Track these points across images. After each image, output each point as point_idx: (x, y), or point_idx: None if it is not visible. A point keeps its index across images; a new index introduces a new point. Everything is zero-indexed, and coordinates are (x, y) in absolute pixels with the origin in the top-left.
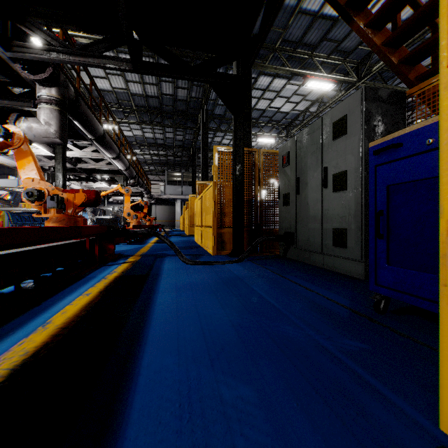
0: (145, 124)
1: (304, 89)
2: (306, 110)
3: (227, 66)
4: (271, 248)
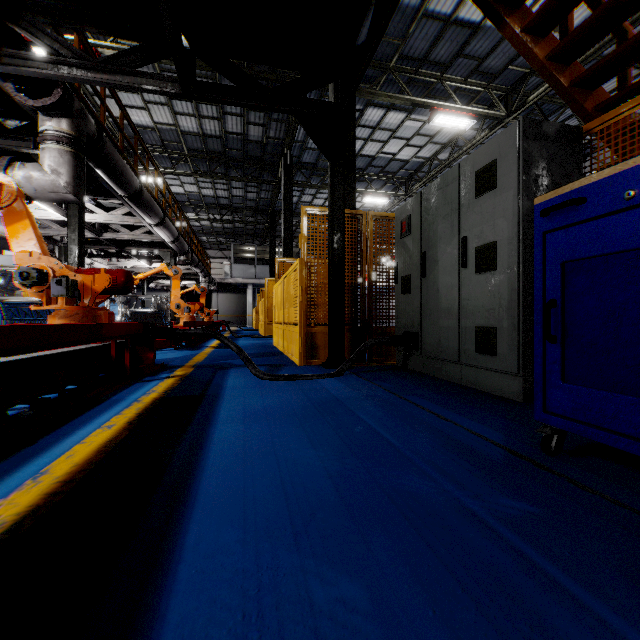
0: (202, 176)
1: (431, 128)
2: (433, 158)
3: (320, 92)
4: (385, 355)
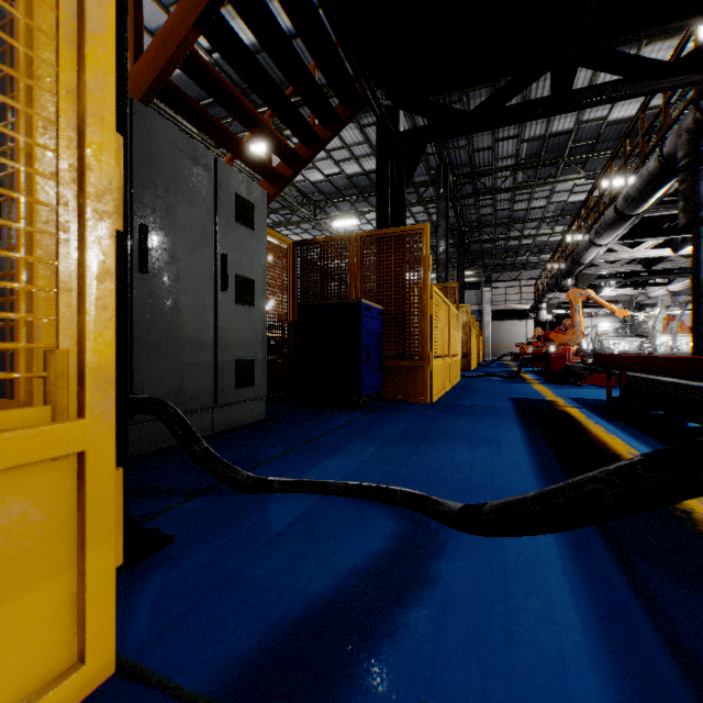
0: None
1: None
2: None
3: None
4: None
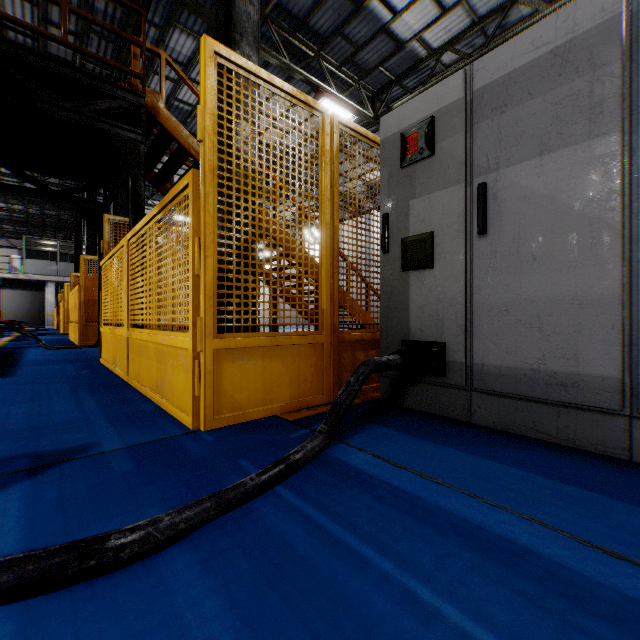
0: None
1: None
2: None
3: None
4: None
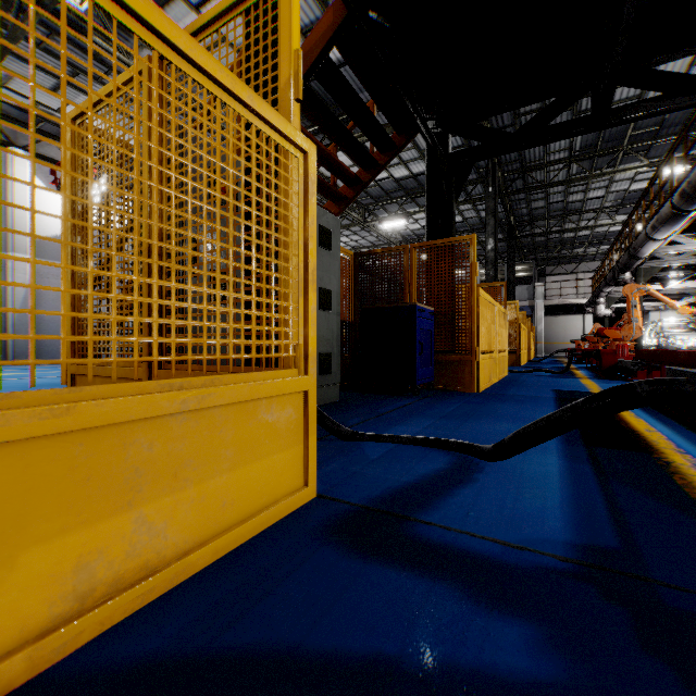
0: None
1: None
2: None
3: None
4: None
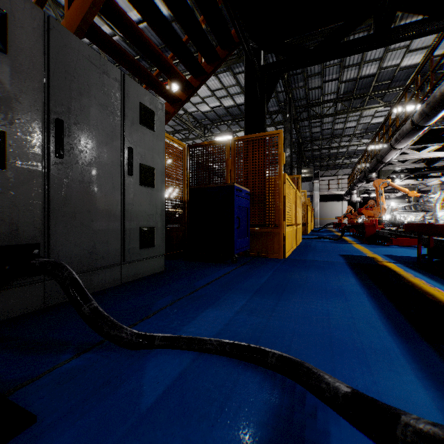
0: None
1: None
2: None
3: None
4: None
